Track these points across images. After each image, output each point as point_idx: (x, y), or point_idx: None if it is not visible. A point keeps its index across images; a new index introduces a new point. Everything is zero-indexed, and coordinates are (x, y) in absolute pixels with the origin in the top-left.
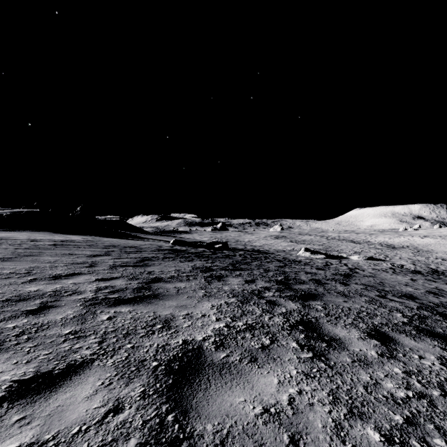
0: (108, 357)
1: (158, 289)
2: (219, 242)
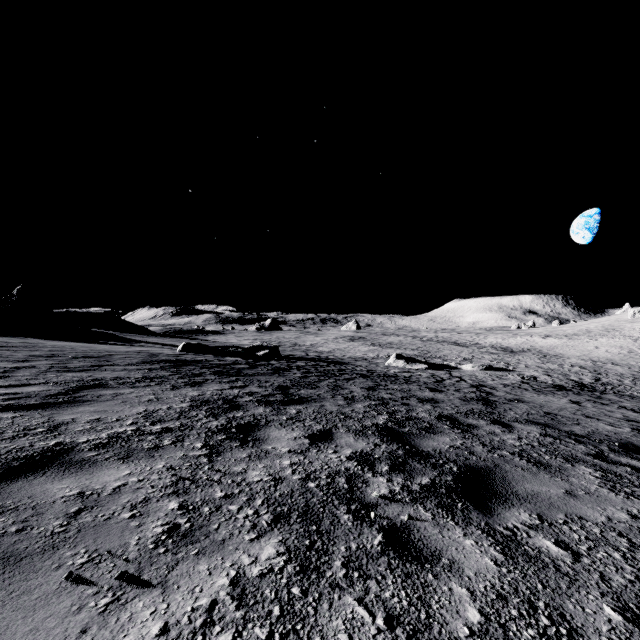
0: None
1: None
2: (265, 347)
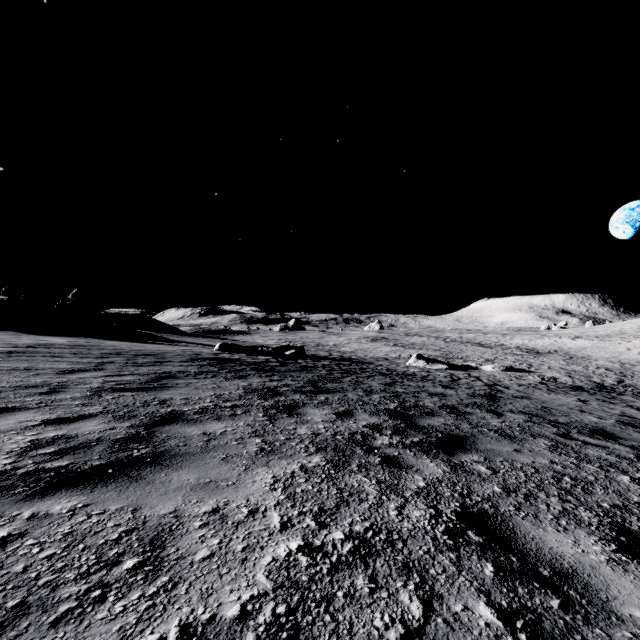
0: None
1: (166, 440)
2: (291, 347)
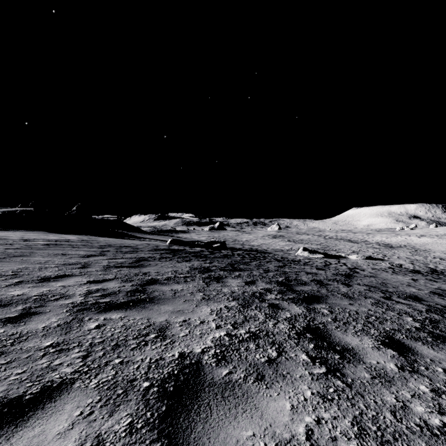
0: (92, 376)
1: (153, 292)
2: (217, 242)
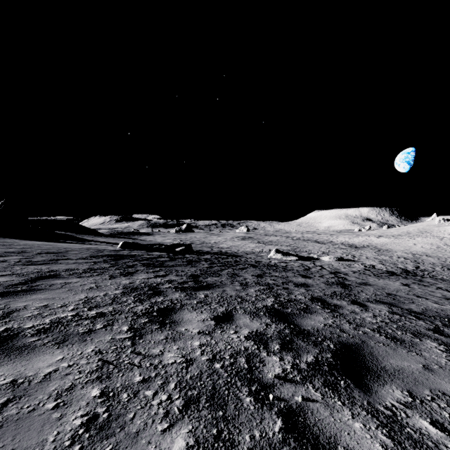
0: None
1: None
2: (182, 244)
